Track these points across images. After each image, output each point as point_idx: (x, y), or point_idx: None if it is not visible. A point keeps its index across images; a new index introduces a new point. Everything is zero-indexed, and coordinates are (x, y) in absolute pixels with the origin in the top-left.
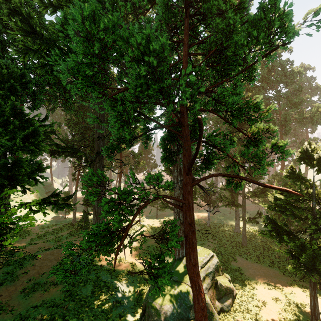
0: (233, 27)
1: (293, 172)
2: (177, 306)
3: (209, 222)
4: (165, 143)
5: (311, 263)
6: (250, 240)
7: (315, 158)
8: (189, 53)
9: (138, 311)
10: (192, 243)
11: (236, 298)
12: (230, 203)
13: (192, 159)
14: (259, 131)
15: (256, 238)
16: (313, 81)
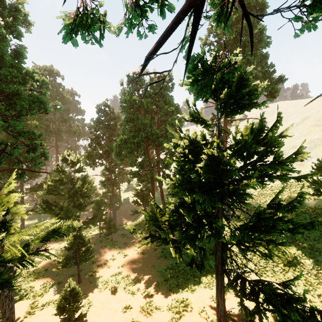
0: (21, 93)
1: (59, 168)
2: None
3: None
4: None
5: (66, 214)
6: None
7: (69, 160)
8: None
9: None
10: None
11: (17, 272)
12: None
13: None
14: (35, 145)
15: None
16: (79, 104)
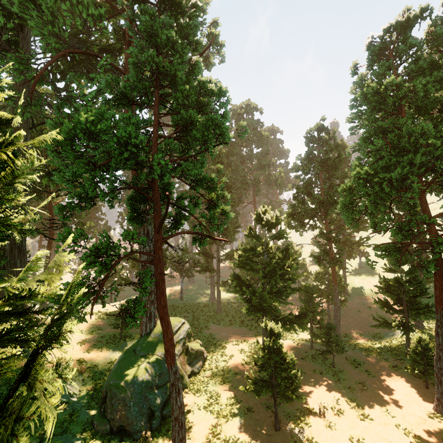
0: (194, 120)
1: (251, 231)
2: (145, 376)
3: (183, 296)
4: (133, 202)
5: (259, 303)
6: (225, 306)
7: (264, 219)
8: (160, 123)
9: (94, 406)
10: (162, 289)
11: (207, 360)
12: (205, 268)
13: (163, 220)
14: (217, 197)
15: (231, 304)
16: (281, 143)
